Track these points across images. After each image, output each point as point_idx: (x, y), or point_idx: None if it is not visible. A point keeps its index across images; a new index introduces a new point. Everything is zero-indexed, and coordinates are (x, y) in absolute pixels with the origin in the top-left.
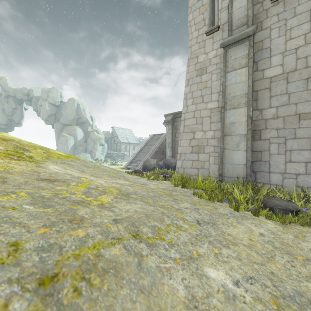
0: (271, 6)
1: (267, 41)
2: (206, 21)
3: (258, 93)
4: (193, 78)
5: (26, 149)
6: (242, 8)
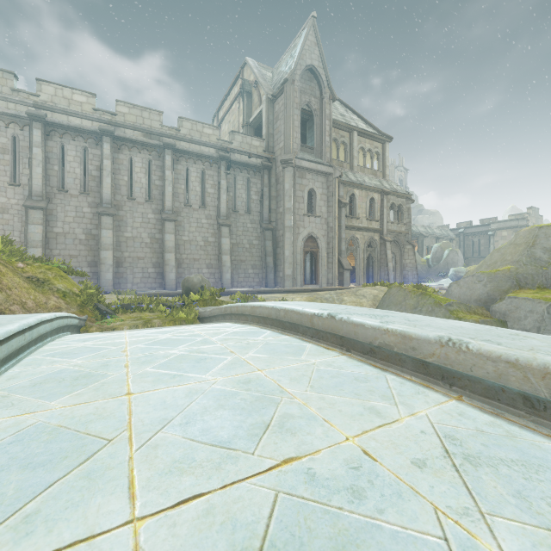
0: (58, 193)
1: (55, 211)
2: (8, 174)
3: (50, 240)
4: None
5: None
6: (39, 186)
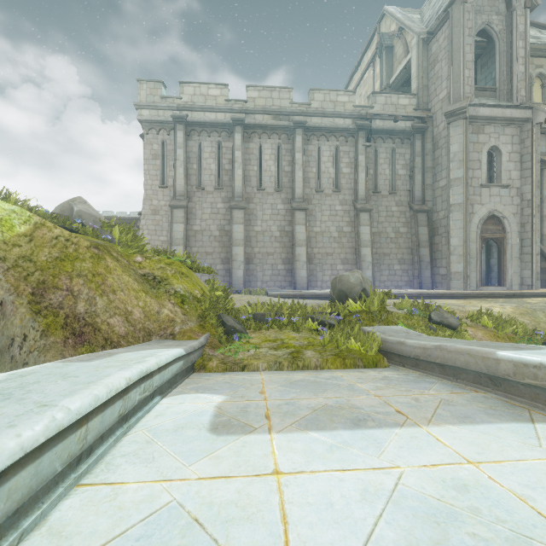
0: (196, 191)
1: (194, 209)
2: (158, 177)
3: (190, 237)
4: (149, 215)
5: None
6: (181, 186)
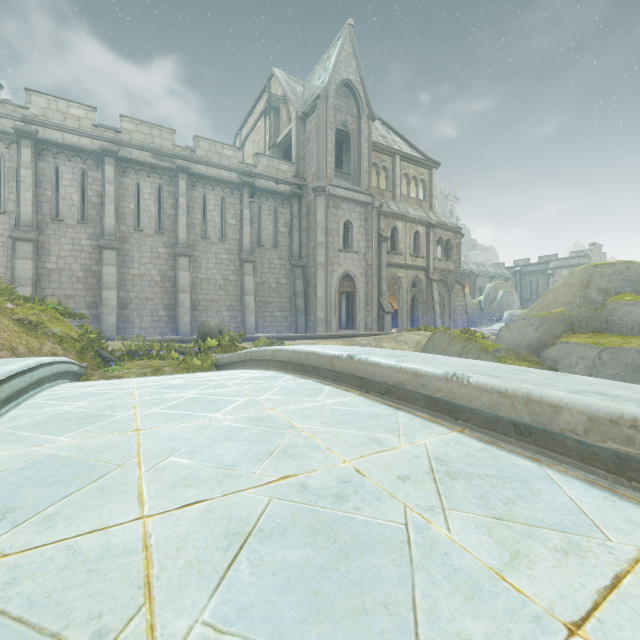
0: (51, 223)
1: (48, 244)
2: None
3: (42, 277)
4: None
5: None
6: (29, 215)
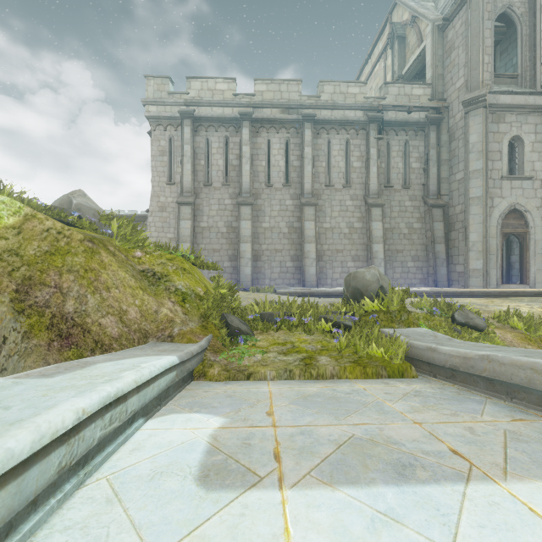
0: (204, 187)
1: (201, 206)
2: (166, 174)
3: (197, 234)
4: (156, 212)
5: None
6: (189, 182)
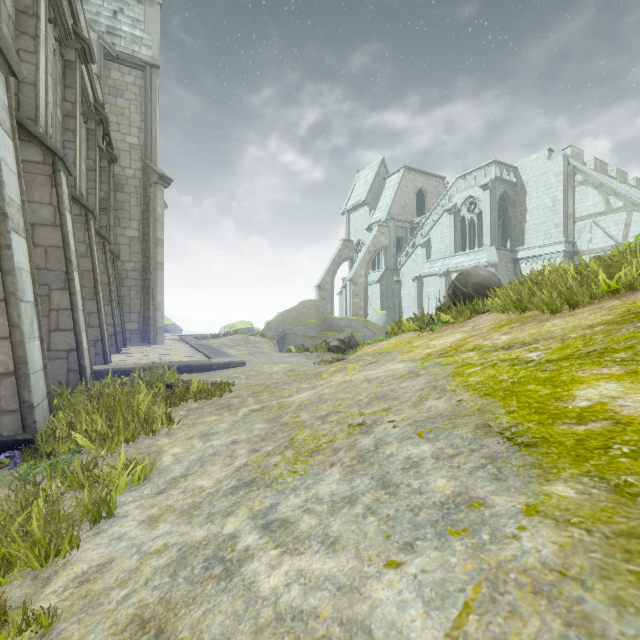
0: None
1: None
2: None
3: None
4: None
5: (515, 347)
6: None
